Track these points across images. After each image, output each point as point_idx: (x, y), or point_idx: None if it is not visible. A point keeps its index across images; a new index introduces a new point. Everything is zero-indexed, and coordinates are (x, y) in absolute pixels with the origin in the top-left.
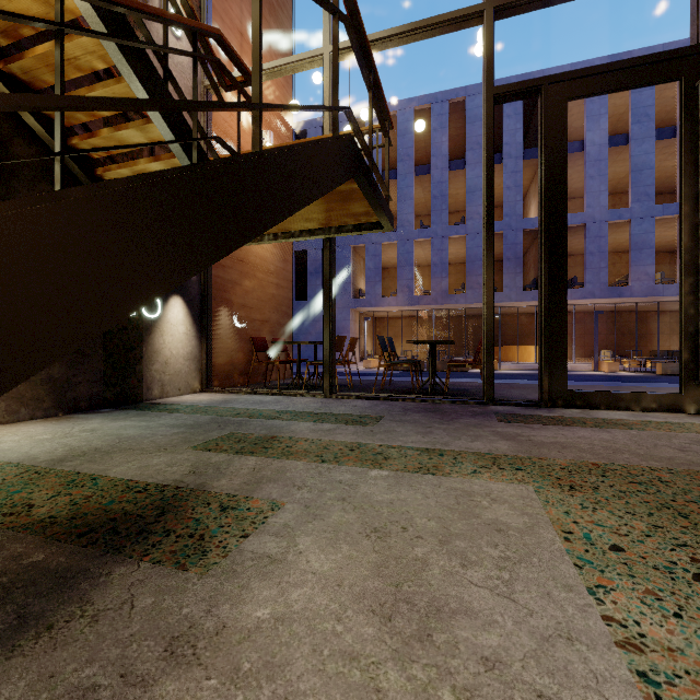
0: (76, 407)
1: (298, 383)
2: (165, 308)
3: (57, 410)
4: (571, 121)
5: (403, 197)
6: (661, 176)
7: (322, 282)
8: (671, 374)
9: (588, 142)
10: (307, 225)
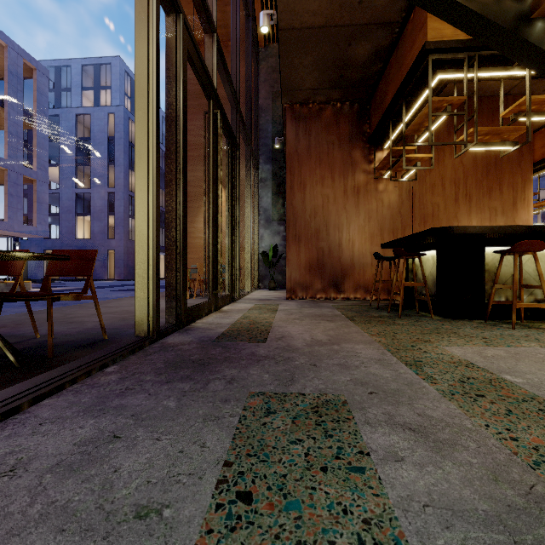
0: None
1: None
2: None
3: None
4: None
5: None
6: None
7: None
8: None
9: None
10: None
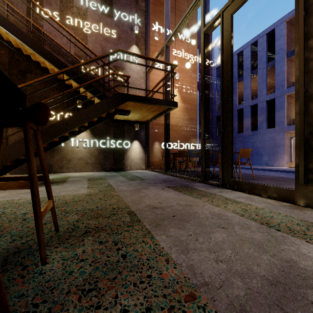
0: (106, 170)
1: (179, 169)
2: (132, 144)
3: (102, 170)
4: None
5: None
6: None
7: (266, 119)
8: None
9: None
10: (157, 112)
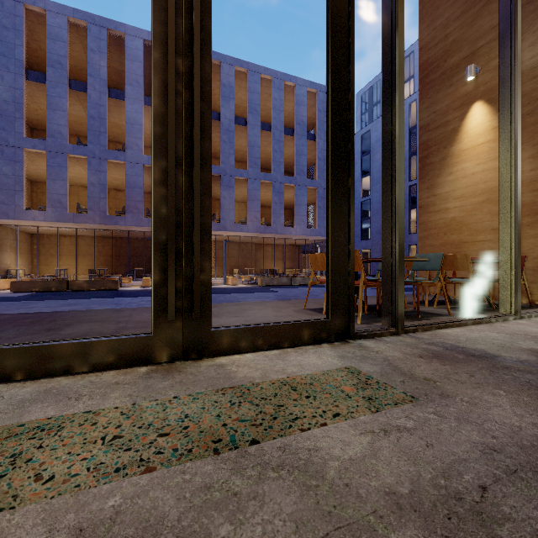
0: None
1: None
2: None
3: None
4: (215, 99)
5: (53, 105)
6: (266, 157)
7: None
8: (265, 285)
9: (223, 115)
10: None
